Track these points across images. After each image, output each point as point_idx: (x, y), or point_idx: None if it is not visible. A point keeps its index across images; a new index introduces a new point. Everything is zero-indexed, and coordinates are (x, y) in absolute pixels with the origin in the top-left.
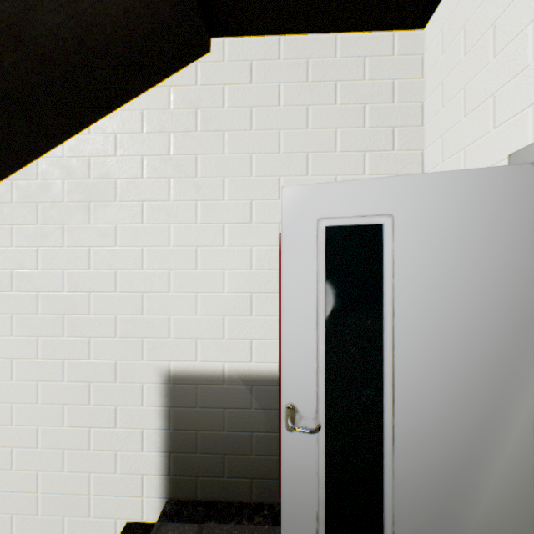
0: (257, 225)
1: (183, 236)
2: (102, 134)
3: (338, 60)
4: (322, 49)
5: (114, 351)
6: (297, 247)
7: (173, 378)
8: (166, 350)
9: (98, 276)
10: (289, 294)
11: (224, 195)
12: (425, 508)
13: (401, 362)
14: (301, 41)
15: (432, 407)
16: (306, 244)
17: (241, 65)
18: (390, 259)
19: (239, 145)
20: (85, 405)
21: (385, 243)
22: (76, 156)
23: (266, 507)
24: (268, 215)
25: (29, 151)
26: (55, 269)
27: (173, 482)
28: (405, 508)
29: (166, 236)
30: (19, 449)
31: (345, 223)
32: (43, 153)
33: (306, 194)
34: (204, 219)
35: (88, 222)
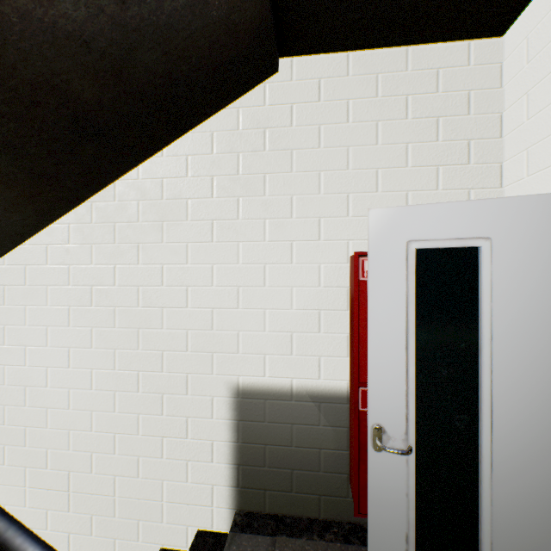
0: (325, 243)
1: (252, 254)
2: (174, 156)
3: (409, 73)
4: (392, 63)
5: (185, 365)
6: (384, 269)
7: (242, 392)
8: (235, 364)
9: (171, 292)
10: (376, 316)
11: (291, 213)
12: (527, 537)
13: (500, 387)
14: (370, 56)
15: (535, 435)
16: (394, 266)
17: (309, 83)
18: (487, 283)
19: (307, 163)
20: (158, 415)
21: (482, 266)
22: (150, 178)
23: (335, 525)
24: (336, 232)
25: (109, 175)
26: (130, 285)
27: (242, 494)
28: (504, 536)
29: (235, 254)
30: (98, 454)
31: (437, 245)
32: (120, 176)
33: (394, 217)
34: (271, 236)
35: (160, 241)
